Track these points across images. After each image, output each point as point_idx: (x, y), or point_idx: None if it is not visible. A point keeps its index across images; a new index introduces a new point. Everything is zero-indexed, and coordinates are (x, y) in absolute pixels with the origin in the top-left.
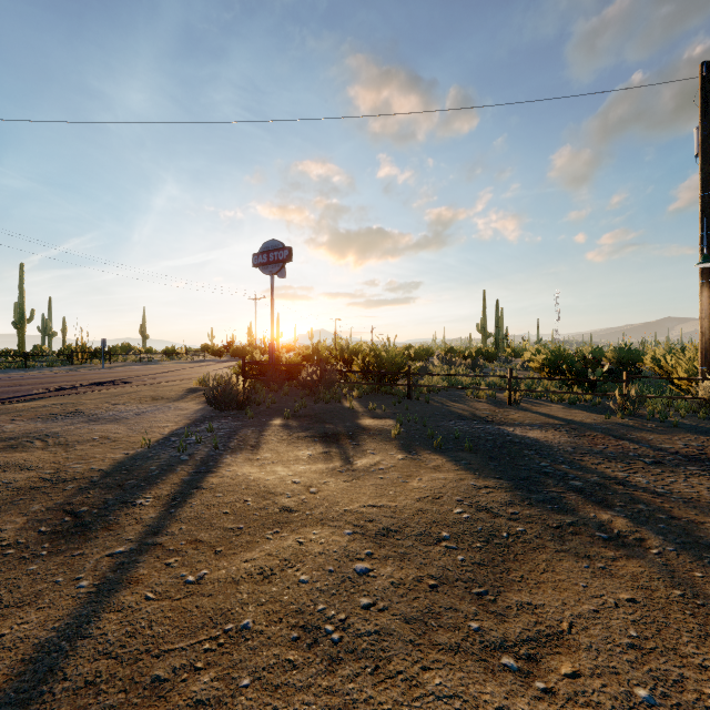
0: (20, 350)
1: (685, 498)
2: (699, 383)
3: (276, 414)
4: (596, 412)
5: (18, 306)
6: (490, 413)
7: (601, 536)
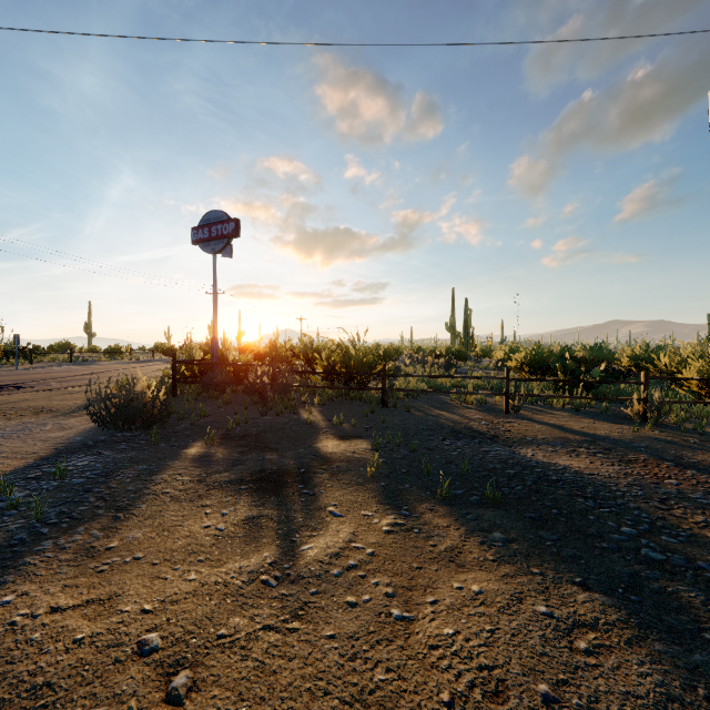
0: None
1: None
2: None
3: (201, 434)
4: (610, 420)
5: None
6: (489, 425)
7: None
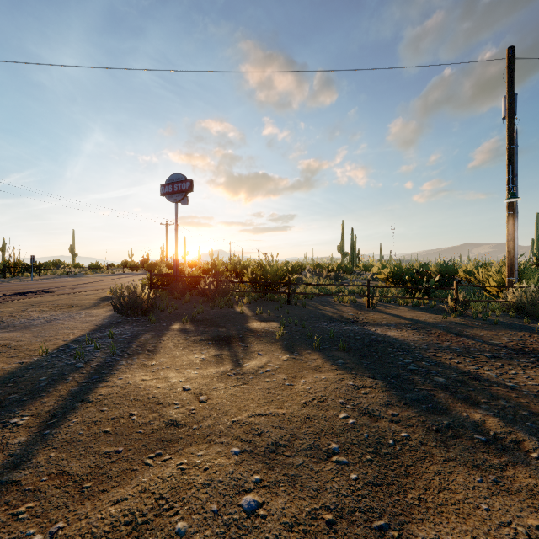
0: None
1: (533, 392)
2: (508, 290)
3: (177, 319)
4: (434, 313)
5: None
6: (354, 315)
7: (480, 439)
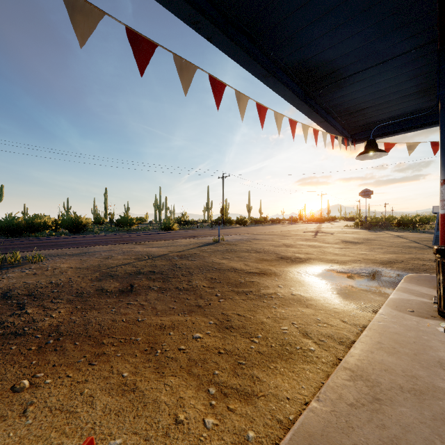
0: (249, 219)
1: None
2: None
3: (380, 230)
4: None
5: (248, 205)
6: None
7: None
